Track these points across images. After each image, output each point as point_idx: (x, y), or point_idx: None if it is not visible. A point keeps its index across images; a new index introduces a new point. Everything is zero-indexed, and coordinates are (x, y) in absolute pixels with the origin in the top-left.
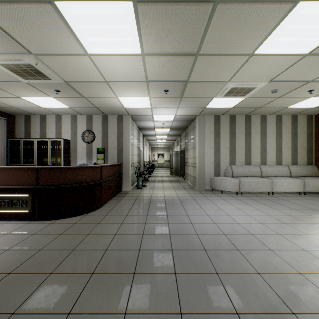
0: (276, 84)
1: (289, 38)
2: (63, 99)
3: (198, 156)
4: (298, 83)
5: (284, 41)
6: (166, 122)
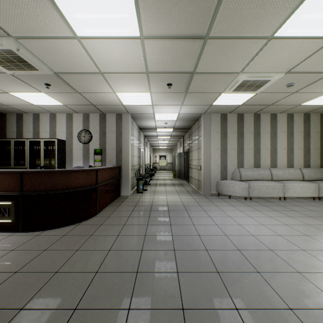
0: (294, 77)
1: (319, 13)
2: (55, 95)
3: (203, 158)
4: (318, 76)
5: (312, 18)
6: (169, 121)
